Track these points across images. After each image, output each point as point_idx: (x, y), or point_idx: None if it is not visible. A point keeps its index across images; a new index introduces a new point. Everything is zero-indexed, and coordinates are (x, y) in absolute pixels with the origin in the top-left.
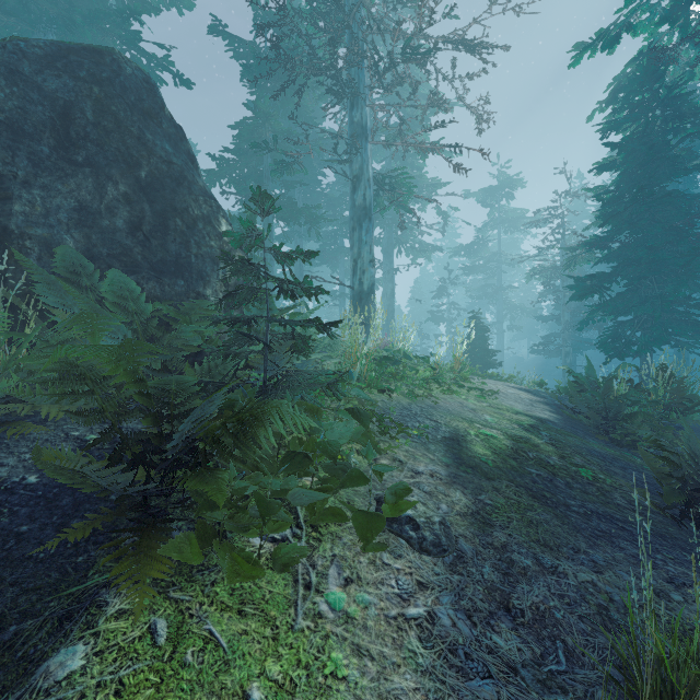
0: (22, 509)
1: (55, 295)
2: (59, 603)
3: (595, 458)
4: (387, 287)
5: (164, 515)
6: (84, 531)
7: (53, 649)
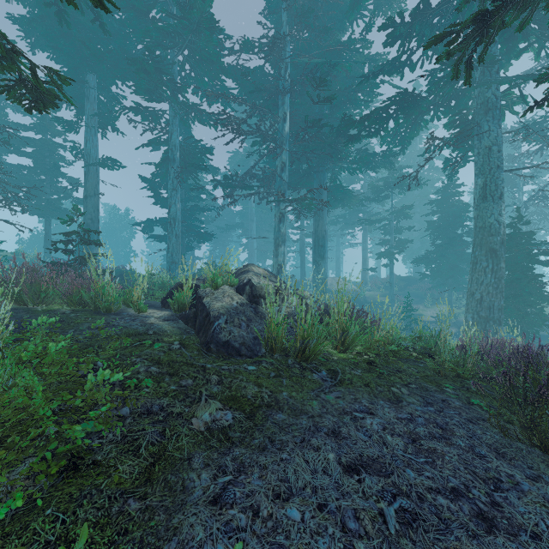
0: None
1: None
2: None
3: None
4: None
5: None
6: None
7: None
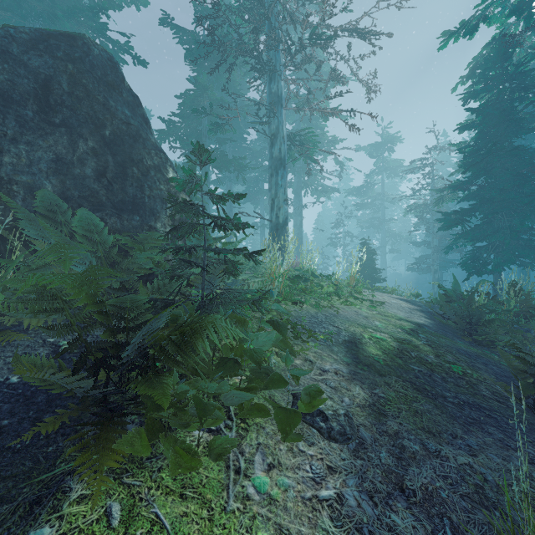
0: (4, 405)
1: (35, 229)
2: (31, 489)
3: (463, 356)
4: (297, 219)
5: (120, 410)
6: (54, 424)
7: (23, 531)
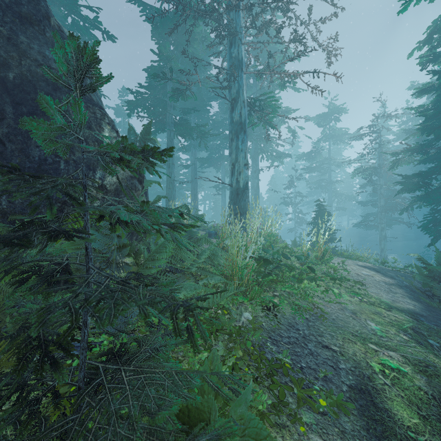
0: None
1: None
2: None
3: None
4: (254, 182)
5: None
6: None
7: None
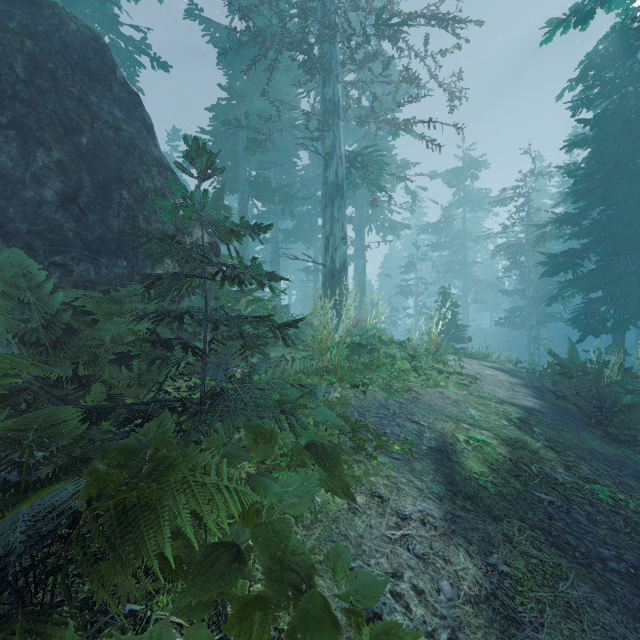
0: None
1: None
2: None
3: (602, 465)
4: (359, 263)
5: None
6: None
7: None
